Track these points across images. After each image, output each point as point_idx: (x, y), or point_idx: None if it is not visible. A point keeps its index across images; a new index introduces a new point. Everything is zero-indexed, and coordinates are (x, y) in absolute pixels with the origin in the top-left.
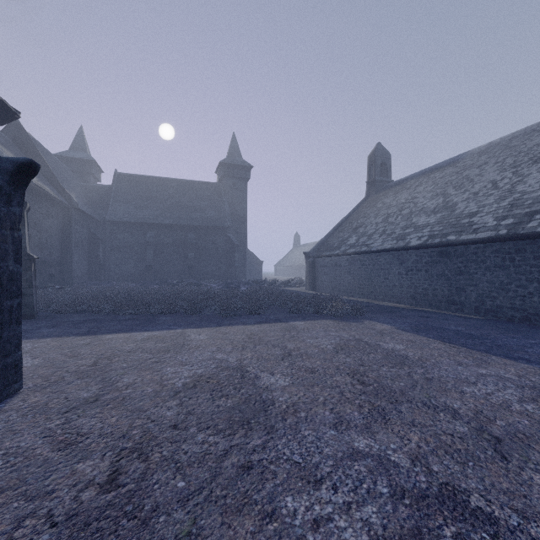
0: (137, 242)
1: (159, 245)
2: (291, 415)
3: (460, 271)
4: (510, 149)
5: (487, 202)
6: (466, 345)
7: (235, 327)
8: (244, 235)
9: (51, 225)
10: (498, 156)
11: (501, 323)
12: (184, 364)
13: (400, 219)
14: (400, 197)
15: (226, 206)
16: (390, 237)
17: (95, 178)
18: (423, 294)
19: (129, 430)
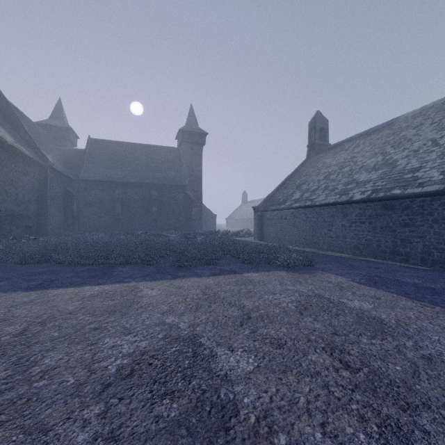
0: (107, 198)
1: (126, 201)
2: (265, 442)
3: (405, 223)
4: (444, 111)
5: (429, 158)
6: (437, 303)
7: (190, 280)
8: (200, 193)
9: (28, 182)
10: (433, 117)
11: None
12: (126, 333)
13: (341, 176)
14: (339, 157)
15: (185, 167)
16: (333, 192)
17: (72, 143)
18: (367, 245)
19: None
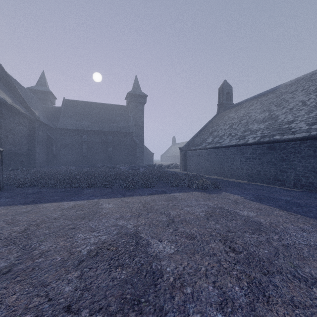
0: (77, 141)
1: (90, 143)
2: (178, 291)
3: (283, 159)
4: (311, 81)
5: (300, 114)
6: (299, 212)
7: (134, 198)
8: (142, 137)
9: (22, 130)
10: (304, 86)
11: (314, 194)
12: (92, 231)
13: (240, 126)
14: (239, 112)
15: (131, 119)
16: (234, 137)
17: (52, 102)
18: (257, 174)
19: (22, 314)
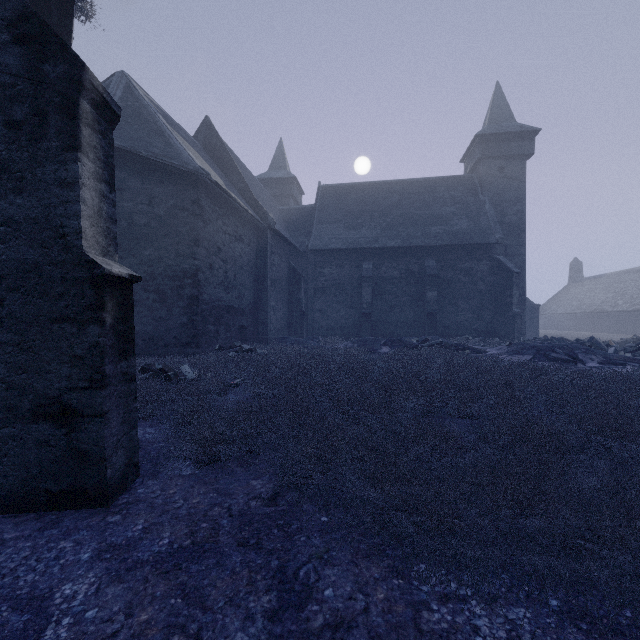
0: (349, 278)
1: (378, 282)
2: None
3: None
4: None
5: None
6: None
7: None
8: (520, 258)
9: (242, 254)
10: None
11: None
12: None
13: None
14: None
15: (488, 208)
16: None
17: (296, 202)
18: None
19: None
